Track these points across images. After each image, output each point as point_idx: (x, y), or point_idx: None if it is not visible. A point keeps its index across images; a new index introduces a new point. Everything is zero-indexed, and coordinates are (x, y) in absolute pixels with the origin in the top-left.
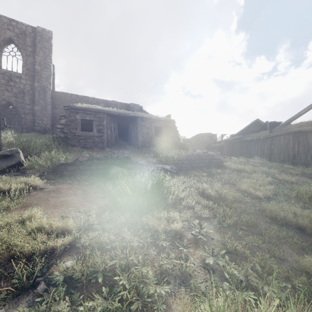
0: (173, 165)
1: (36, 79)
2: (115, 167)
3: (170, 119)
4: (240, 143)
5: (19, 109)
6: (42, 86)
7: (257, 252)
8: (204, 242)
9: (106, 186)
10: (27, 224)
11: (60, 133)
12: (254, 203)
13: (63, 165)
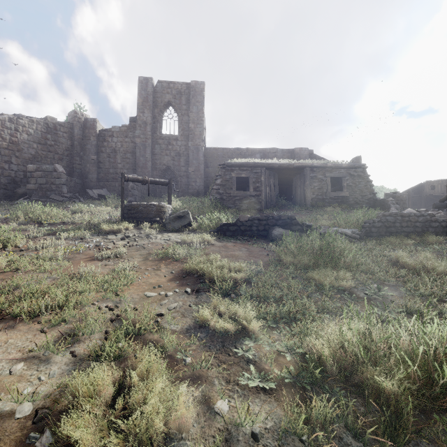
0: (356, 229)
1: (190, 138)
2: (277, 229)
3: (357, 164)
4: None
5: (176, 172)
6: (195, 145)
7: None
8: (379, 302)
9: (269, 246)
10: (214, 263)
11: (216, 195)
12: None
13: (225, 225)
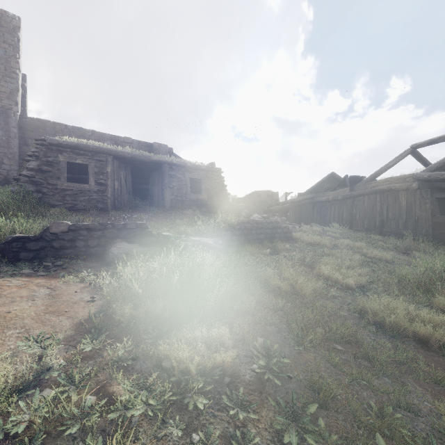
0: (219, 238)
1: None
2: (119, 244)
3: (214, 168)
4: (310, 204)
5: None
6: (1, 106)
7: (371, 401)
8: (275, 385)
9: (99, 278)
10: None
11: (28, 185)
12: (344, 298)
13: (18, 240)
